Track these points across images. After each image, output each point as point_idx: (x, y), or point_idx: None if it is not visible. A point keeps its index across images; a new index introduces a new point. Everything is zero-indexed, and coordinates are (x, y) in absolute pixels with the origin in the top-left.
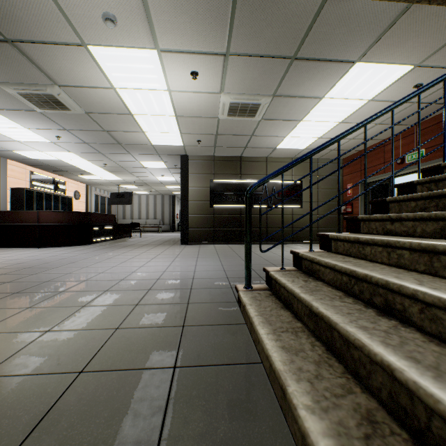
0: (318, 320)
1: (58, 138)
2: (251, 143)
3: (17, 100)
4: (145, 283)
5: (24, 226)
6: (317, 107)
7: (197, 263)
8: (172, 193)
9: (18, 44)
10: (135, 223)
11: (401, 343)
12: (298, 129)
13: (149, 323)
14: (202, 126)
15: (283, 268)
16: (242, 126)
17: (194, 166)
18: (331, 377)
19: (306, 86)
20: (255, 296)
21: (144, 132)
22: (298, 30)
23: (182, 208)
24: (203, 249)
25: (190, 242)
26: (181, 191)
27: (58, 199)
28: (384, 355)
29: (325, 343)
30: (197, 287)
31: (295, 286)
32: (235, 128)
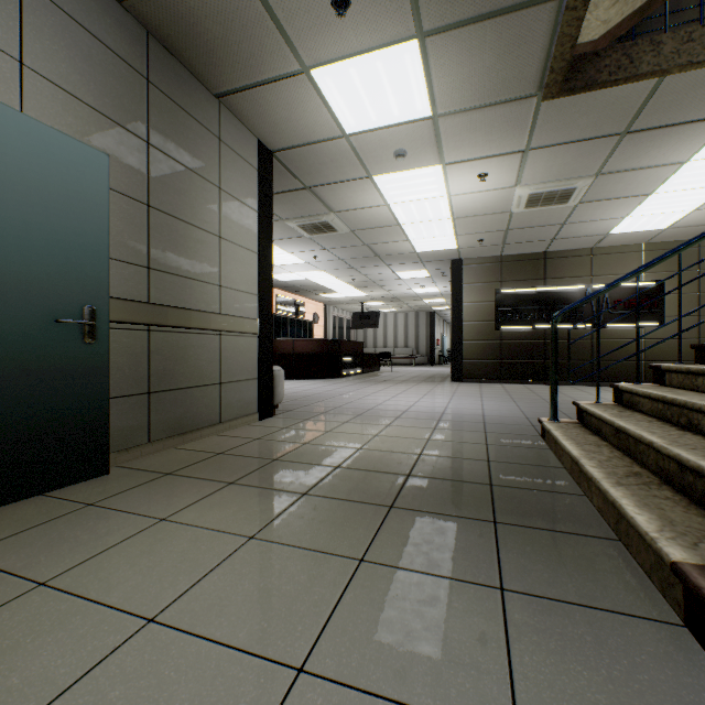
0: (619, 435)
1: (315, 258)
2: (563, 233)
3: (293, 230)
4: (432, 415)
5: (280, 356)
6: (678, 174)
7: (483, 403)
8: (430, 309)
9: (313, 188)
10: (385, 352)
11: (675, 438)
12: (647, 205)
13: (453, 439)
14: (486, 224)
15: (597, 402)
16: (546, 215)
17: (470, 274)
18: (618, 462)
19: (651, 155)
20: (561, 426)
21: (409, 240)
22: (627, 108)
23: (453, 331)
24: (486, 388)
25: (465, 379)
26: (452, 309)
27: (300, 324)
28: (652, 439)
29: (624, 451)
30: (491, 422)
31: (604, 413)
32: (536, 219)
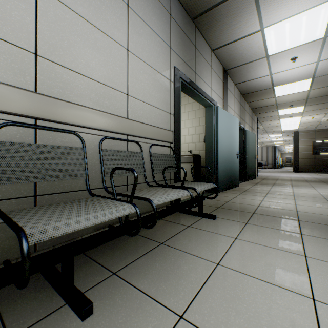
0: None
1: None
2: None
3: None
4: (299, 177)
5: None
6: None
7: (311, 176)
8: (274, 145)
9: (261, 122)
10: (259, 163)
11: None
12: None
13: (309, 179)
14: (311, 124)
15: None
16: None
17: (301, 136)
18: None
19: None
20: None
21: (281, 128)
22: None
23: (294, 155)
24: (309, 174)
25: (299, 172)
26: (294, 148)
27: None
28: None
29: None
30: (317, 178)
31: None
32: None
